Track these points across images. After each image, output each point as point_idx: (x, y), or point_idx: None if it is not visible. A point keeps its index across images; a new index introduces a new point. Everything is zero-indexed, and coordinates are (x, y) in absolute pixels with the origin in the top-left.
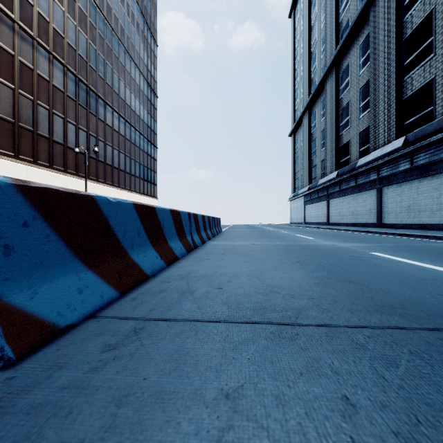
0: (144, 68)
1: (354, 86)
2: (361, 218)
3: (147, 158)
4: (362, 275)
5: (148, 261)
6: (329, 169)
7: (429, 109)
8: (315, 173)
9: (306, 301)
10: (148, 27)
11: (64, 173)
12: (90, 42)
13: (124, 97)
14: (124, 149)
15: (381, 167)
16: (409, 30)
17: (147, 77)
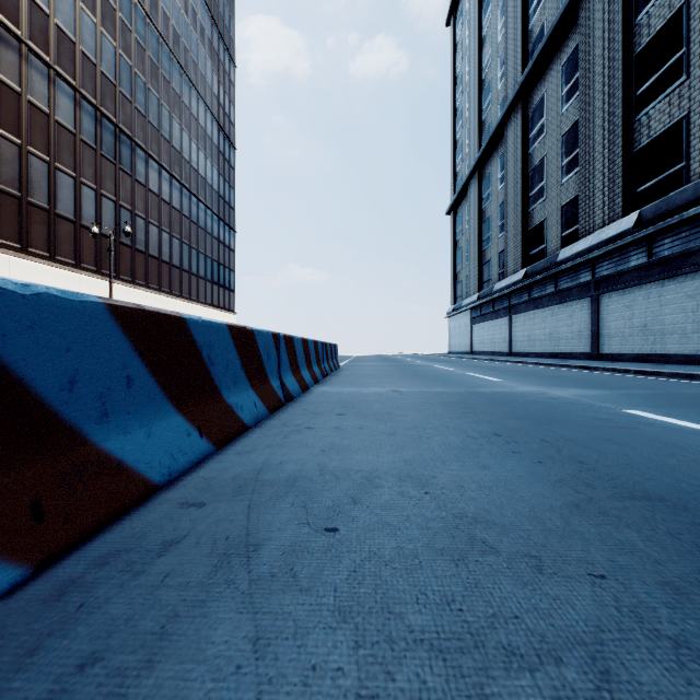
0: (213, 100)
1: (553, 133)
2: (565, 345)
3: (217, 248)
4: (658, 473)
5: (159, 448)
6: (511, 267)
7: (678, 167)
8: (489, 273)
9: (592, 592)
10: (220, 34)
11: (76, 269)
12: (121, 53)
13: (179, 147)
14: (180, 232)
15: (597, 261)
16: (644, 38)
17: (217, 115)
